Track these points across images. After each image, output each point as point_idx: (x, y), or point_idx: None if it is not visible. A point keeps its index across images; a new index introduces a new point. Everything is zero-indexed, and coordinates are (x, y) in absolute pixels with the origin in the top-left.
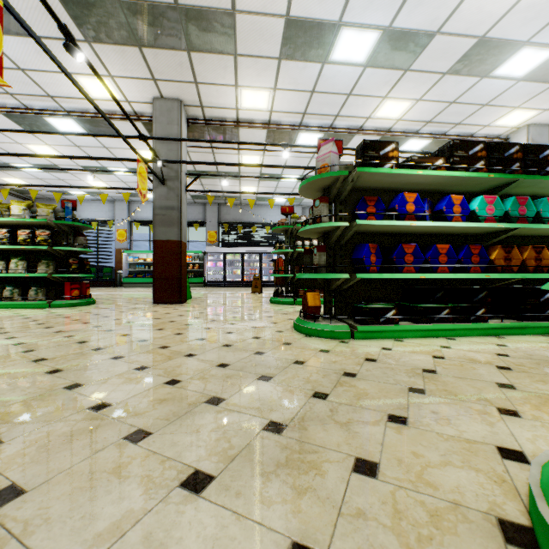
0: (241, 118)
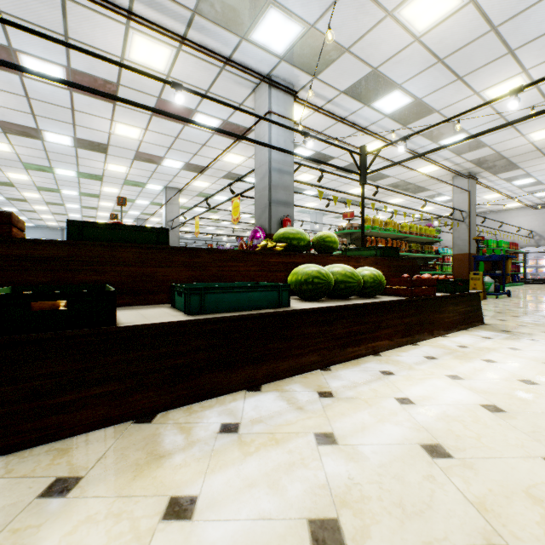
0: (454, 164)
